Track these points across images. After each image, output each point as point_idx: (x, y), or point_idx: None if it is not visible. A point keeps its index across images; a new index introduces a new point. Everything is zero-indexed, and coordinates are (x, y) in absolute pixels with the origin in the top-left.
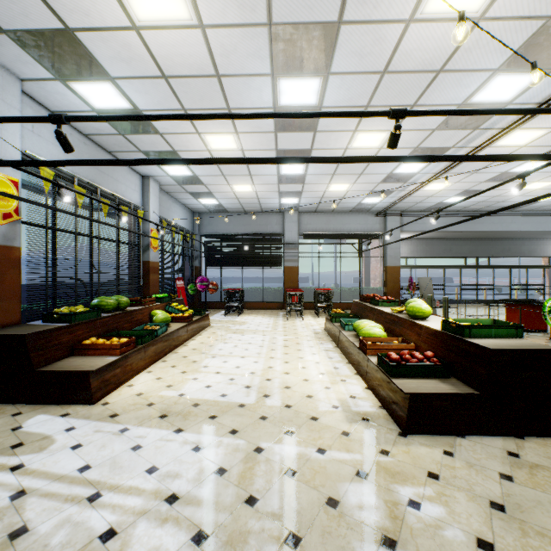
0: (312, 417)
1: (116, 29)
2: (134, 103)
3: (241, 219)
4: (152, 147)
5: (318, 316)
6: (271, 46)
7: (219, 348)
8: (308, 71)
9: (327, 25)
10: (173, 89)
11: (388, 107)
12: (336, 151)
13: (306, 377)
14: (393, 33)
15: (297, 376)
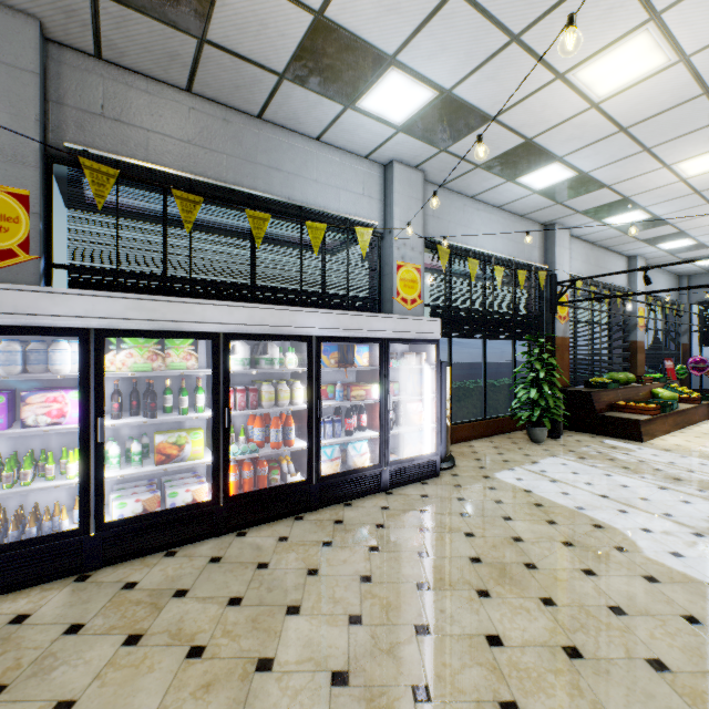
0: None
1: (664, 186)
2: (653, 214)
3: None
4: (654, 235)
5: None
6: None
7: None
8: None
9: None
10: (702, 195)
11: None
12: None
13: None
14: None
15: None
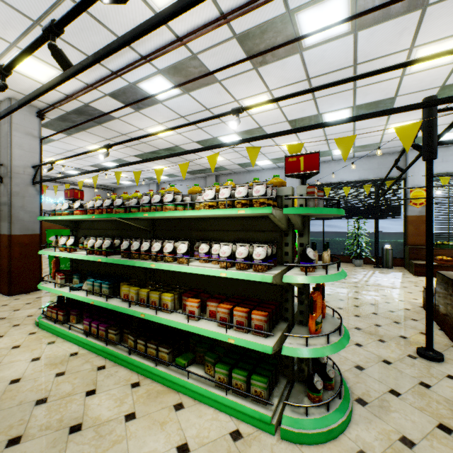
0: None
1: None
2: None
3: None
4: None
5: None
6: None
7: None
8: None
9: (441, 89)
10: None
11: None
12: None
13: None
14: None
15: None
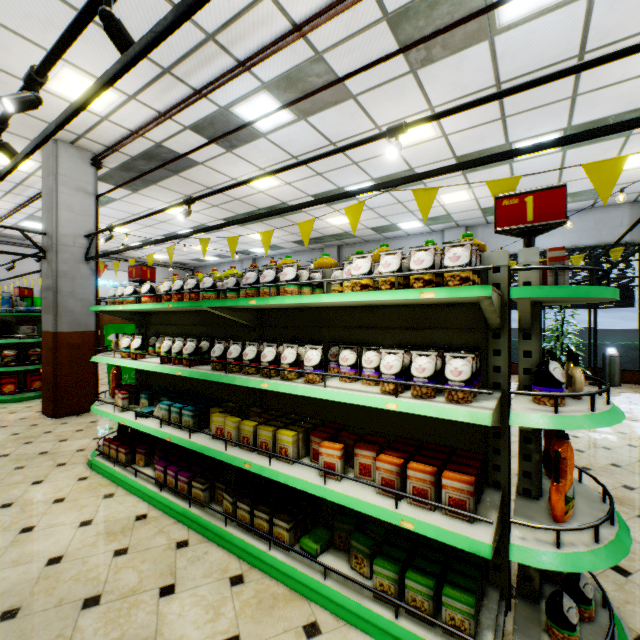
0: None
1: None
2: None
3: None
4: None
5: None
6: None
7: None
8: None
9: None
10: None
11: None
12: None
13: None
14: None
15: None
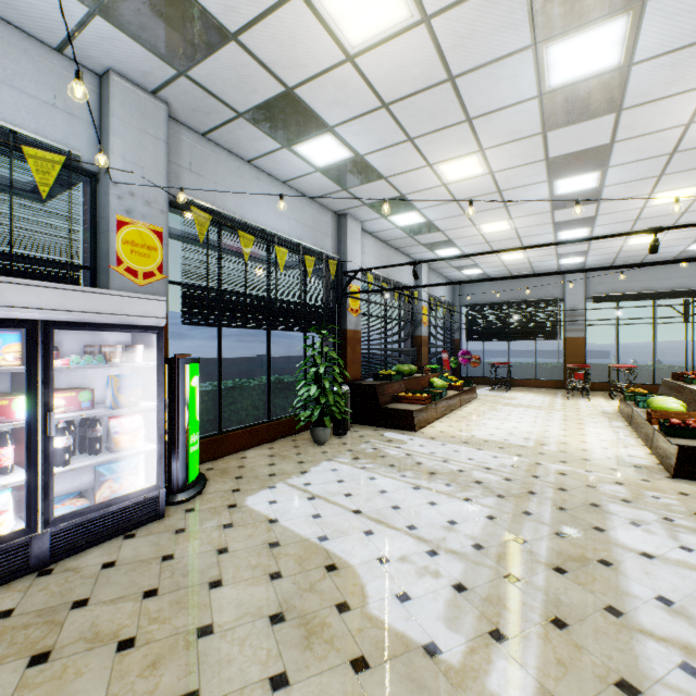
0: (585, 459)
1: (431, 188)
2: (428, 218)
3: (507, 285)
4: (431, 240)
5: (612, 398)
6: (547, 167)
7: (493, 414)
8: (584, 171)
9: (600, 146)
10: (460, 205)
11: (690, 170)
12: (629, 211)
13: (583, 440)
14: (673, 133)
15: (574, 439)
